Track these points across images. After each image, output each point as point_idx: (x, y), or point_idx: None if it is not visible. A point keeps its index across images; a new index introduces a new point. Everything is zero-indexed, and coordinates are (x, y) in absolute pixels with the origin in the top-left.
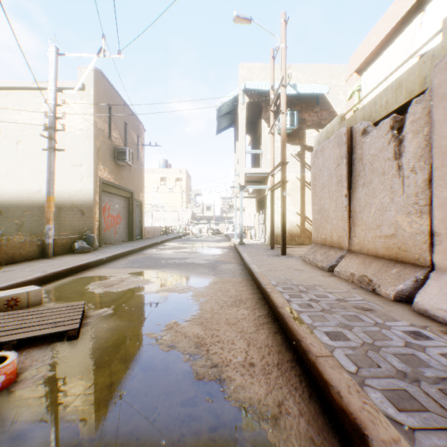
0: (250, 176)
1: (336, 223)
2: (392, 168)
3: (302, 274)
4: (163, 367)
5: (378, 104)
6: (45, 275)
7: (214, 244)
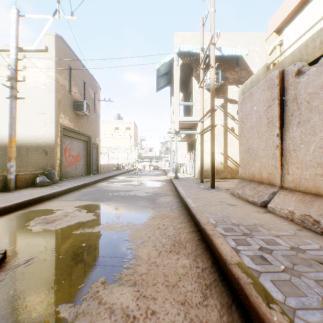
0: (183, 123)
1: (266, 161)
2: None
3: (236, 210)
4: None
5: (311, 46)
6: None
7: (154, 178)
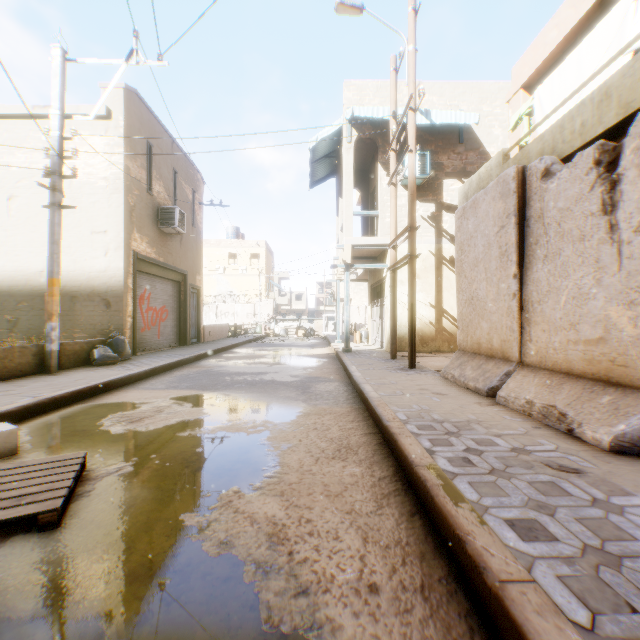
0: (360, 249)
1: (497, 319)
2: (598, 229)
3: (445, 402)
4: (203, 595)
5: (568, 129)
6: (34, 403)
7: (307, 351)
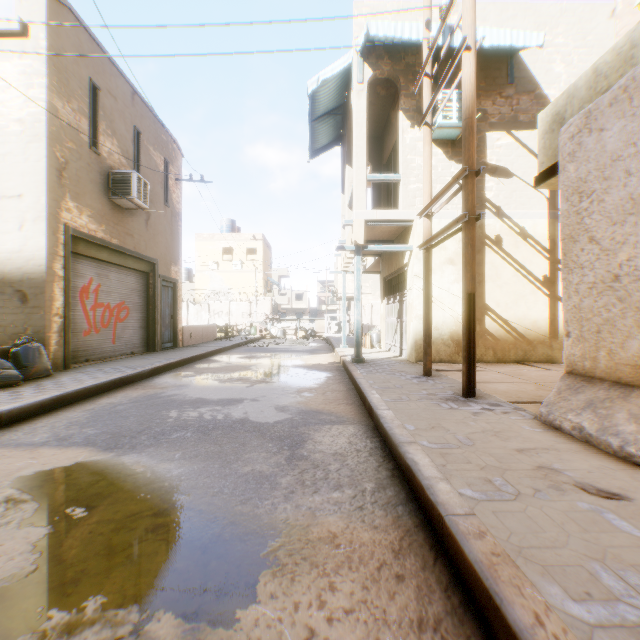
0: (374, 228)
1: None
2: None
3: None
4: None
5: None
6: None
7: (305, 359)
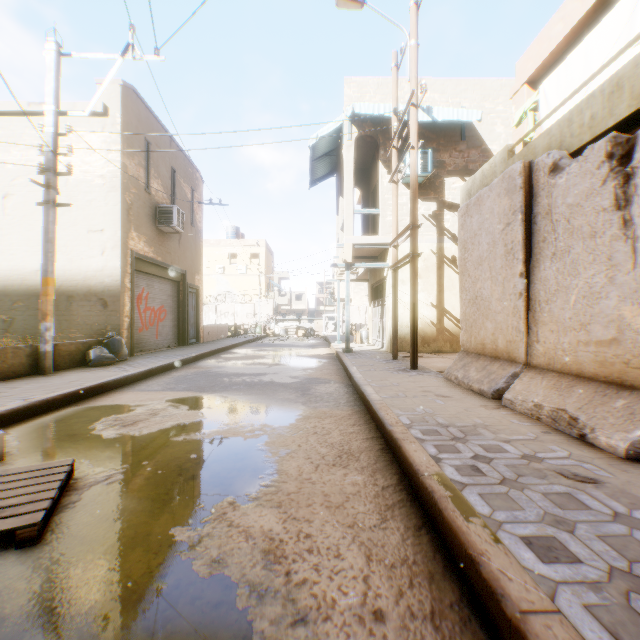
0: (360, 248)
1: (503, 319)
2: (610, 225)
3: (449, 404)
4: (191, 623)
5: (577, 122)
6: (25, 406)
7: (307, 352)
